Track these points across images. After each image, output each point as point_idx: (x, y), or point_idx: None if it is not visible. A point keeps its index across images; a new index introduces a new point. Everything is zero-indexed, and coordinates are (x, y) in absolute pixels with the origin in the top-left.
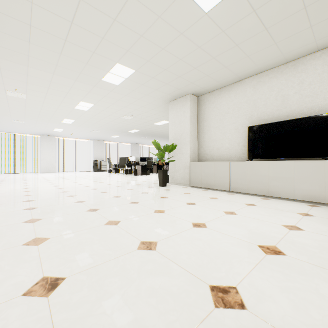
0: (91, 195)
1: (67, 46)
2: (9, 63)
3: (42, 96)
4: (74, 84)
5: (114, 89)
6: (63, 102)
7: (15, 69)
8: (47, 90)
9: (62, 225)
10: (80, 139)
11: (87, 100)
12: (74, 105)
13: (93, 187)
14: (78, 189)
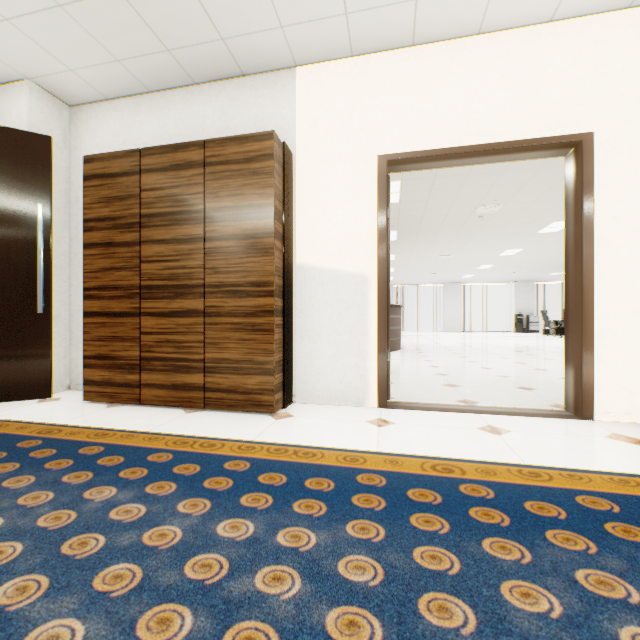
0: (526, 349)
1: (506, 226)
2: (455, 242)
3: (468, 253)
4: (504, 241)
5: (551, 235)
6: (487, 253)
7: (456, 244)
8: (475, 249)
9: (513, 356)
10: (492, 282)
11: (515, 248)
12: (497, 254)
13: (523, 345)
14: (509, 346)
